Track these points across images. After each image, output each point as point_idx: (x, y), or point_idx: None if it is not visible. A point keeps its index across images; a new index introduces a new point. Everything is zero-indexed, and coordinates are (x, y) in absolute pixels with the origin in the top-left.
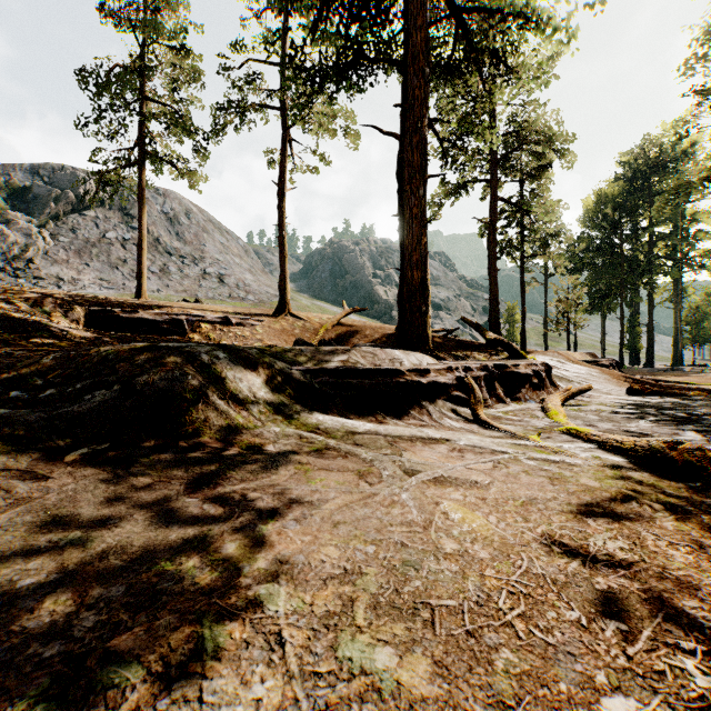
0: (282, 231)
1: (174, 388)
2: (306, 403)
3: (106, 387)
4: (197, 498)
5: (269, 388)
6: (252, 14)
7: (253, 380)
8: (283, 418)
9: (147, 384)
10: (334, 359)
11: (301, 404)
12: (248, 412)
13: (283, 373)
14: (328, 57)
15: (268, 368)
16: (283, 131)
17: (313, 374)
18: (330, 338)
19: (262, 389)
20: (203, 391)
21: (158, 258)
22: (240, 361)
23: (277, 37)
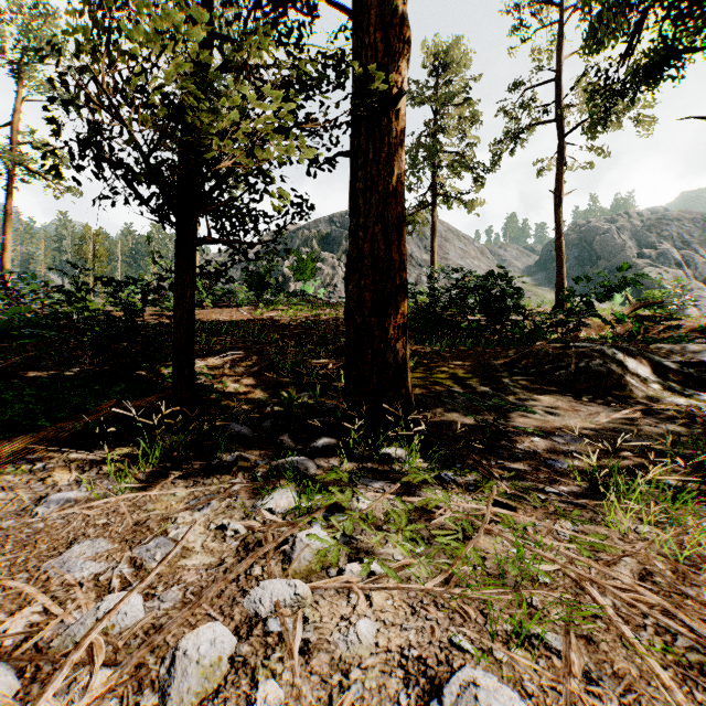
0: (559, 235)
1: (603, 370)
2: (688, 386)
3: (562, 368)
4: (680, 424)
5: (656, 374)
6: (521, 41)
7: (643, 368)
8: (678, 394)
9: (586, 368)
10: (701, 354)
11: (685, 387)
12: (651, 388)
13: (662, 364)
14: (639, 70)
15: (649, 360)
16: (560, 141)
17: (687, 366)
18: (618, 334)
19: (651, 374)
20: (620, 373)
21: (412, 271)
22: (628, 355)
23: (582, 73)
